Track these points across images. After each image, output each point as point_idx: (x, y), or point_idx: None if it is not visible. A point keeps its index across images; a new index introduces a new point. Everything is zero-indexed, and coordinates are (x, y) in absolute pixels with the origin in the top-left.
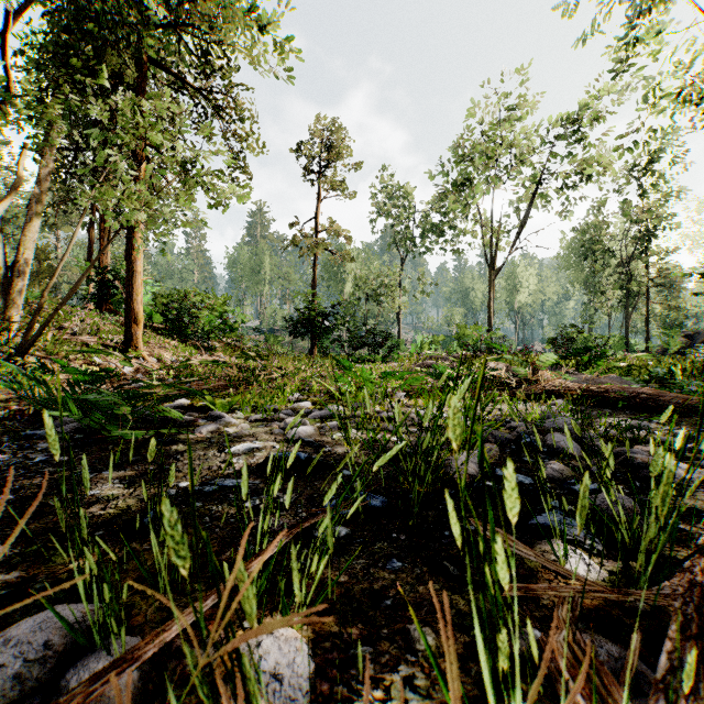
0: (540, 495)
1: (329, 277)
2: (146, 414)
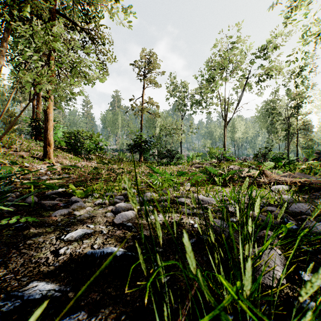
0: None
1: (148, 125)
2: None
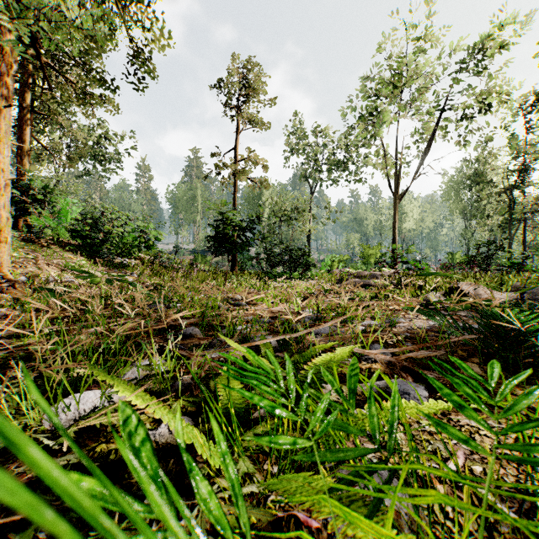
0: None
1: (250, 208)
2: None
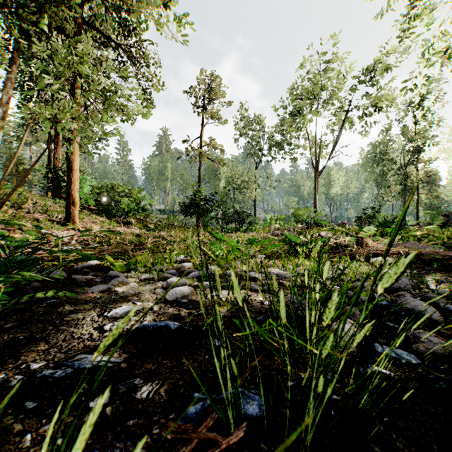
0: (447, 389)
1: (209, 177)
2: (23, 281)
